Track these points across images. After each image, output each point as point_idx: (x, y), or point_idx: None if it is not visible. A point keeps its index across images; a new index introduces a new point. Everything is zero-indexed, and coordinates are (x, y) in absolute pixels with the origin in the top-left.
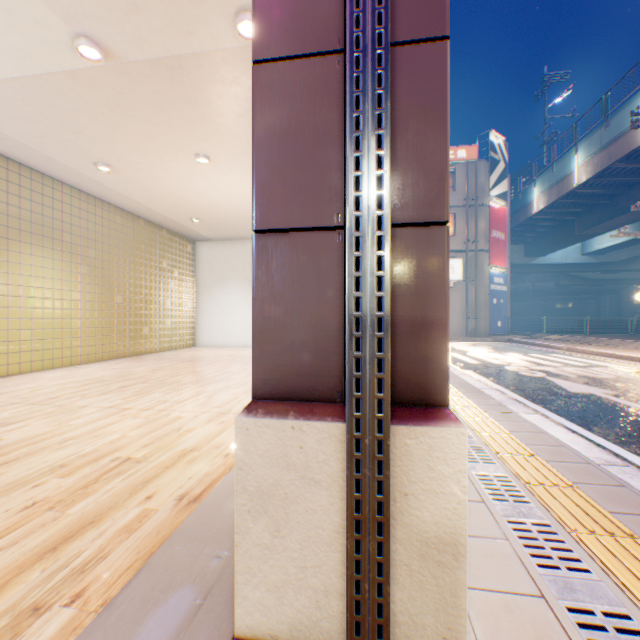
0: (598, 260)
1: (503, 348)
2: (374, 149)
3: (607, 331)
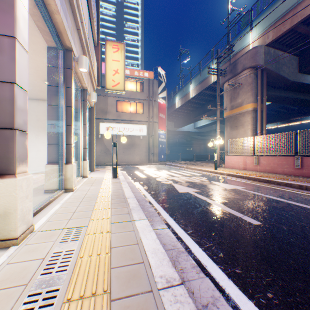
0: (199, 131)
1: (162, 168)
2: None
3: (202, 159)
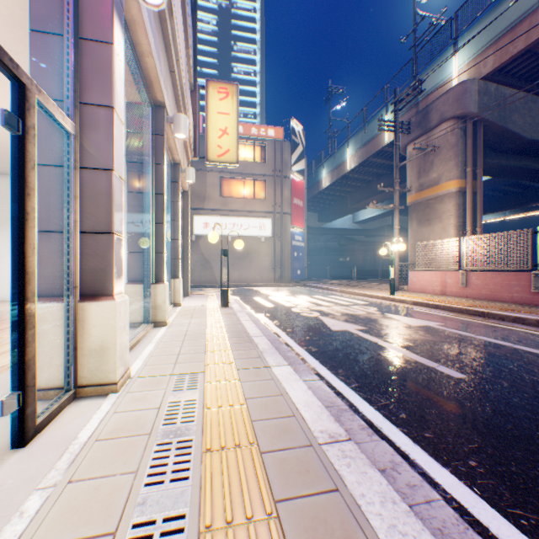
0: (363, 227)
1: (299, 291)
2: None
3: (367, 277)
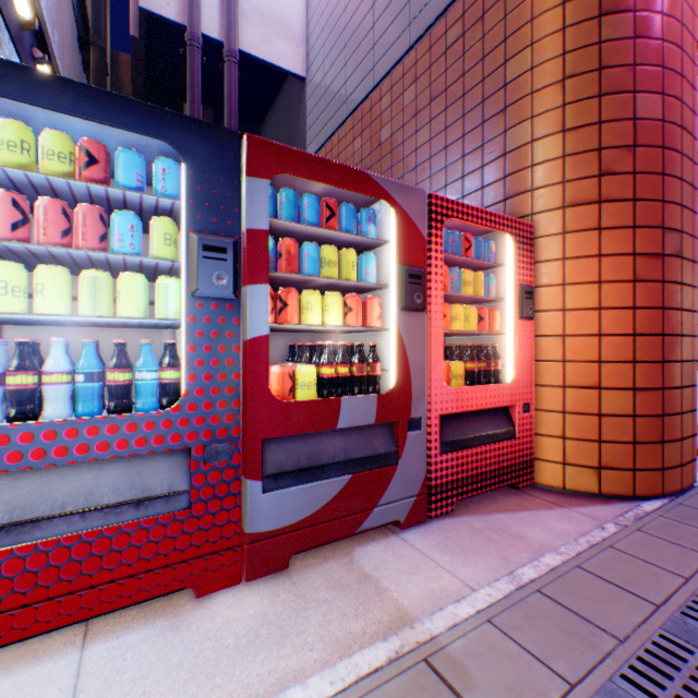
0: None
1: None
2: None
3: None
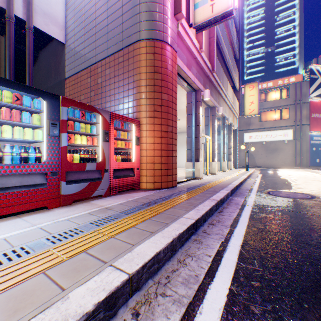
0: None
1: (302, 170)
2: (194, 145)
3: None
